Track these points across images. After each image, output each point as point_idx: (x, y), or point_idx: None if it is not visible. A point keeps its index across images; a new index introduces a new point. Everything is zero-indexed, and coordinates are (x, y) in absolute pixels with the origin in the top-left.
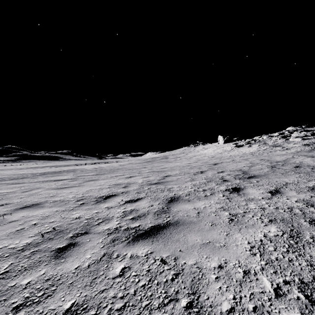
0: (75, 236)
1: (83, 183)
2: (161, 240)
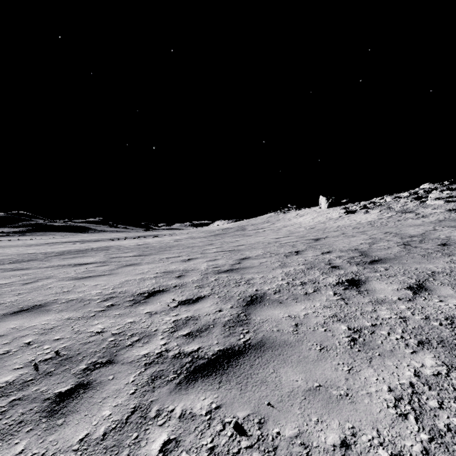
0: (89, 367)
1: (117, 269)
2: (234, 380)
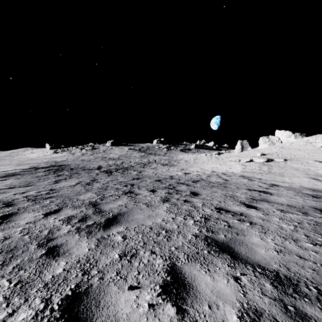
0: None
1: None
2: None
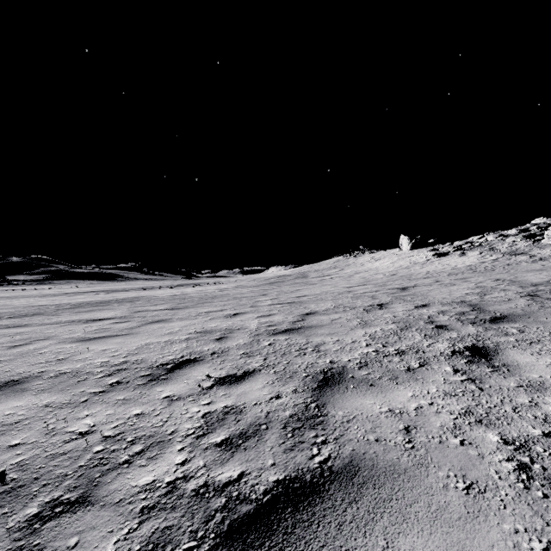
0: (43, 514)
1: (138, 327)
2: None
